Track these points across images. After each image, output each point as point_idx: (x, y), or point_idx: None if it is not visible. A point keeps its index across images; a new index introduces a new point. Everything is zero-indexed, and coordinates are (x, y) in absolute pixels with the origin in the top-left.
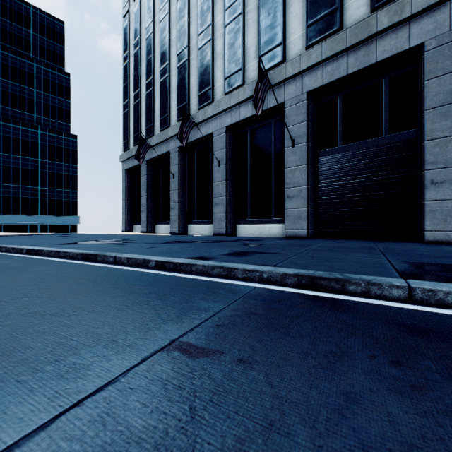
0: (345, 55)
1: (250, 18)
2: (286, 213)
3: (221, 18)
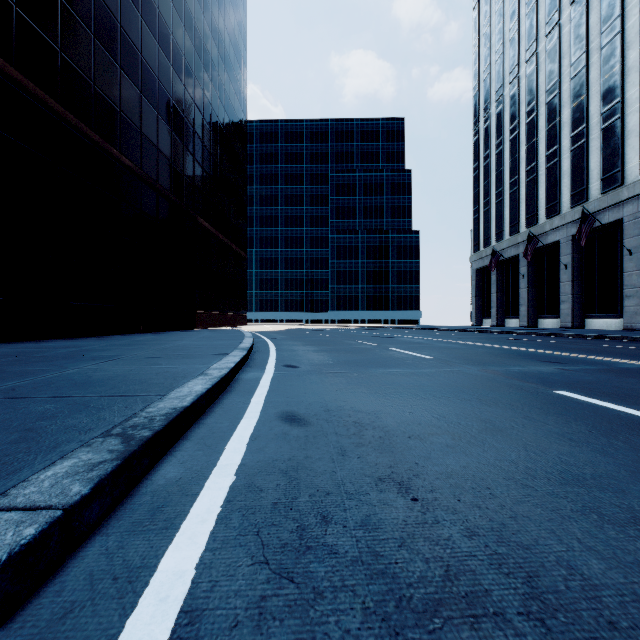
0: None
1: (593, 146)
2: (624, 310)
3: (567, 143)
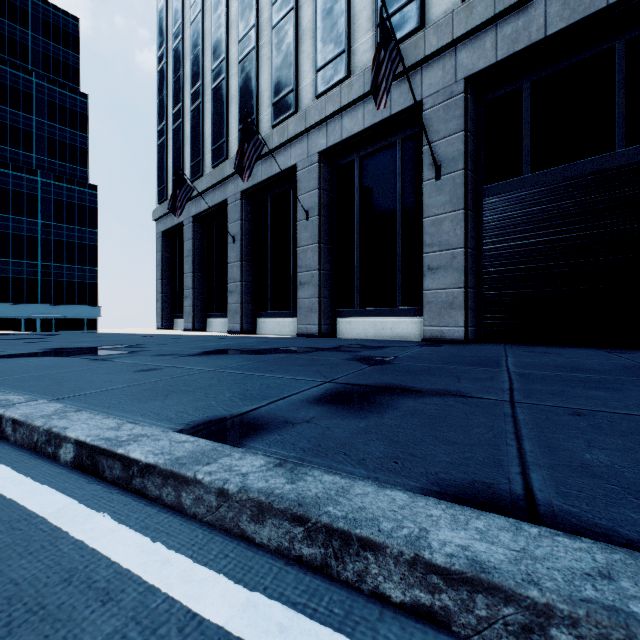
0: (542, 1)
1: None
2: (425, 298)
3: None
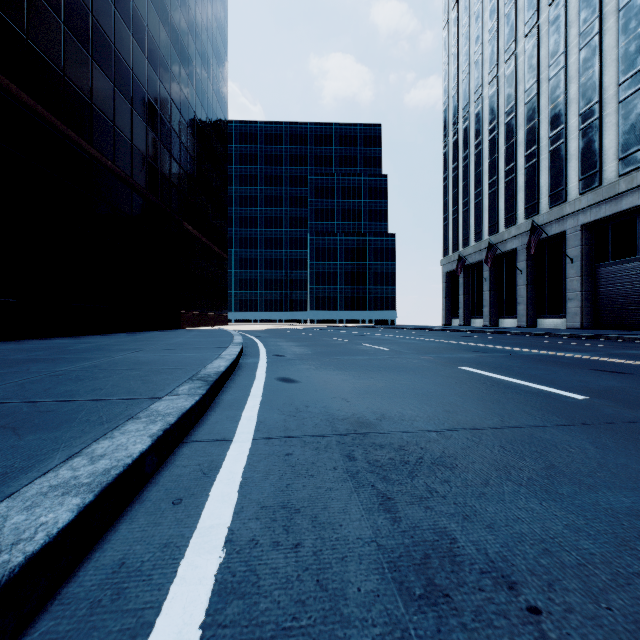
0: (603, 203)
1: (543, 165)
2: (567, 311)
3: (522, 161)
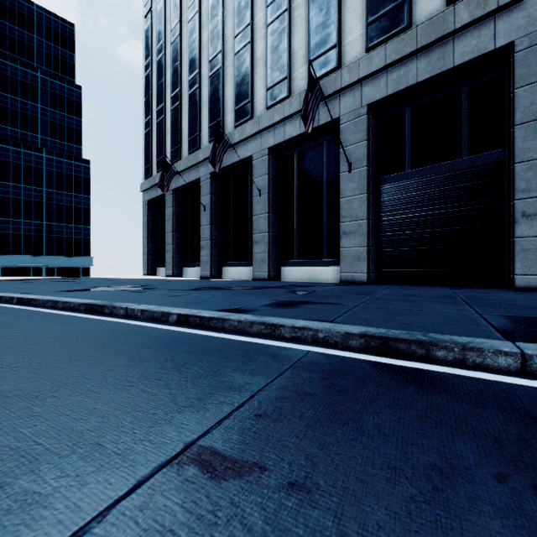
0: (415, 59)
1: (297, 16)
2: (341, 253)
3: (262, 16)
